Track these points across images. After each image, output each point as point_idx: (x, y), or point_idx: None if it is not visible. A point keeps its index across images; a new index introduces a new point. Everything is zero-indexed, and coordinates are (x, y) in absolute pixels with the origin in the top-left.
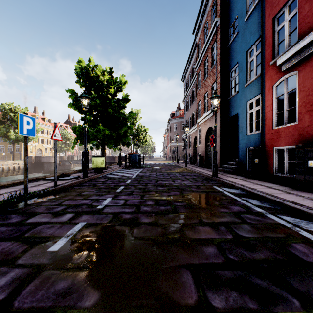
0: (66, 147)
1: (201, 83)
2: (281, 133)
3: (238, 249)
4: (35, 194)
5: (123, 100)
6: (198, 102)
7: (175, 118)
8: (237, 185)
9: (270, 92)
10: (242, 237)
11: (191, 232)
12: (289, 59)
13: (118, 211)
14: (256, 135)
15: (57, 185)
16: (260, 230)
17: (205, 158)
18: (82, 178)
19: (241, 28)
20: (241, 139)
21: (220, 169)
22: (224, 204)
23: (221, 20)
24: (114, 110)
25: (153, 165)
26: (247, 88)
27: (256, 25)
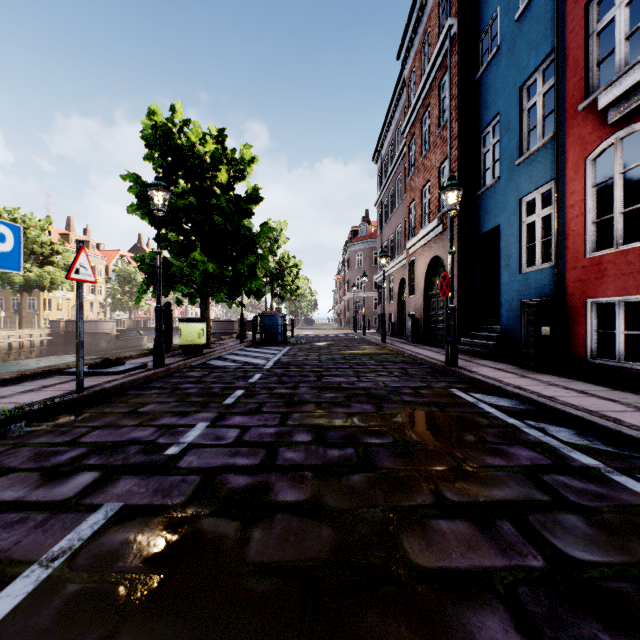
0: (132, 302)
1: (416, 164)
2: (608, 267)
3: (581, 623)
4: (18, 414)
5: (249, 200)
6: (408, 204)
7: (359, 241)
8: (509, 388)
9: (579, 174)
10: (576, 566)
11: (419, 543)
12: (629, 94)
13: (217, 462)
14: (543, 272)
15: (86, 388)
16: (618, 535)
17: (425, 324)
18: (152, 369)
19: (507, 37)
20: (507, 281)
21: (460, 349)
22: (489, 442)
23: (460, 24)
24: (228, 220)
25: (314, 339)
26: (522, 168)
27: (543, 26)
